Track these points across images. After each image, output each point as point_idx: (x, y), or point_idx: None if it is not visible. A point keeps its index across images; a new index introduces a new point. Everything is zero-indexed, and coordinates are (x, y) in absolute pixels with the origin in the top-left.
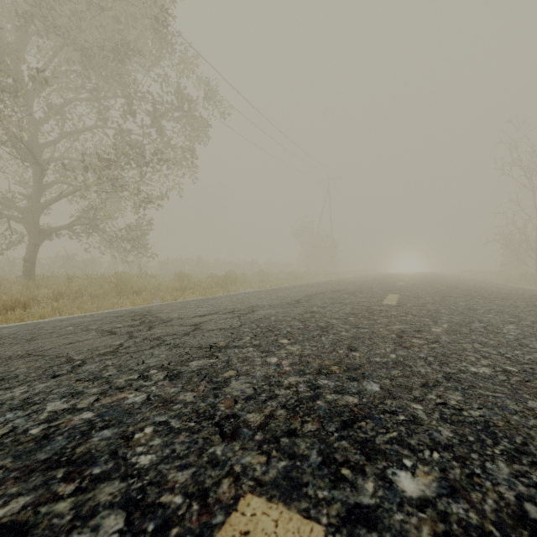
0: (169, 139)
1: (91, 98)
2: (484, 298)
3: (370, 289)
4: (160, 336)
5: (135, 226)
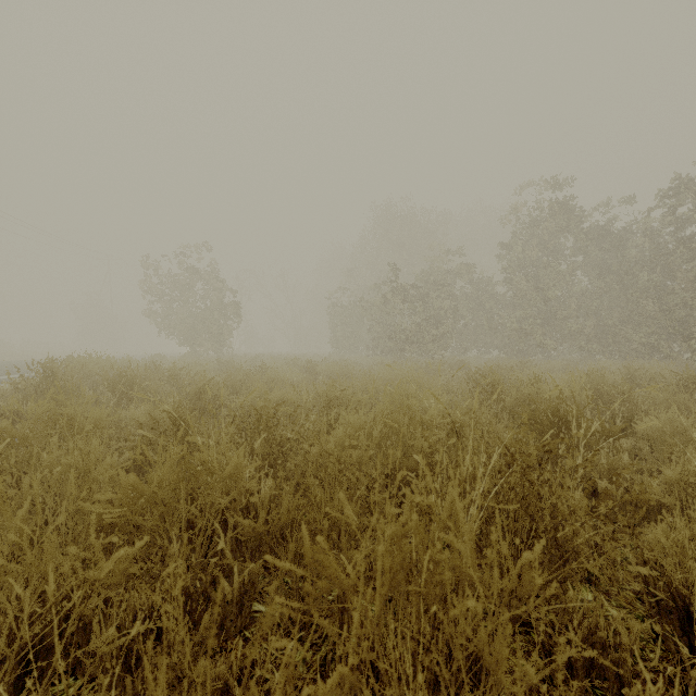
0: None
1: None
2: None
3: None
4: None
5: None
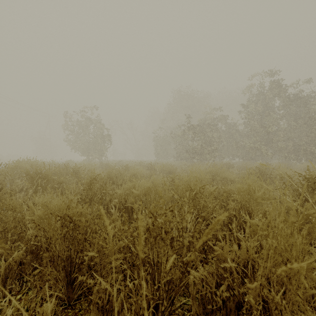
0: None
1: None
2: None
3: None
4: None
5: None
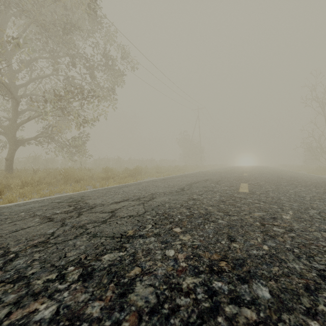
0: (99, 83)
1: (49, 56)
2: (304, 186)
3: (227, 179)
4: (84, 224)
5: (78, 137)
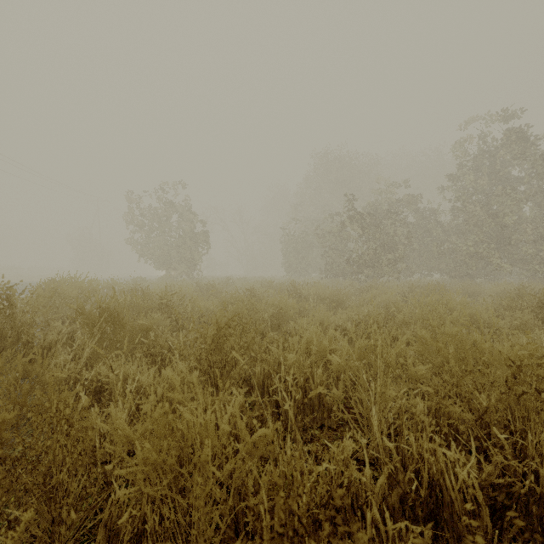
0: None
1: None
2: None
3: None
4: None
5: None
